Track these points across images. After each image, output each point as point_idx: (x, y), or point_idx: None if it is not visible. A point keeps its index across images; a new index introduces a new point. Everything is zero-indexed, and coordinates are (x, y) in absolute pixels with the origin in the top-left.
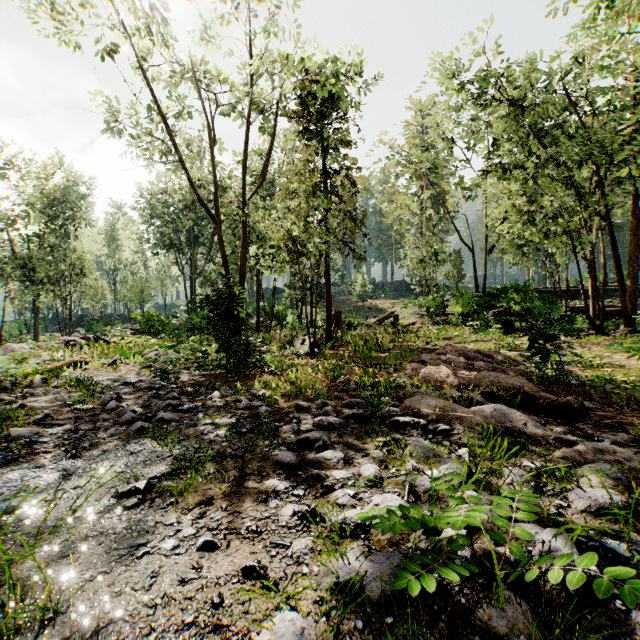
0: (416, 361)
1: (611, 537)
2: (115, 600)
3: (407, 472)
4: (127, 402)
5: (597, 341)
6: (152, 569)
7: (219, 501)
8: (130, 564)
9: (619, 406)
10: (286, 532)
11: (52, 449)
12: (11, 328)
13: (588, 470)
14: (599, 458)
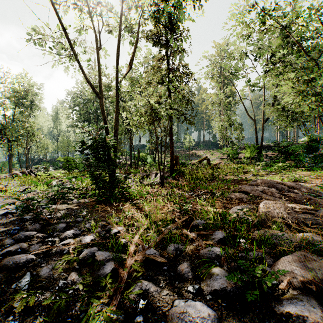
0: (238, 191)
1: None
2: None
3: None
4: None
5: None
6: None
7: None
8: None
9: None
10: None
11: None
12: None
13: None
14: None
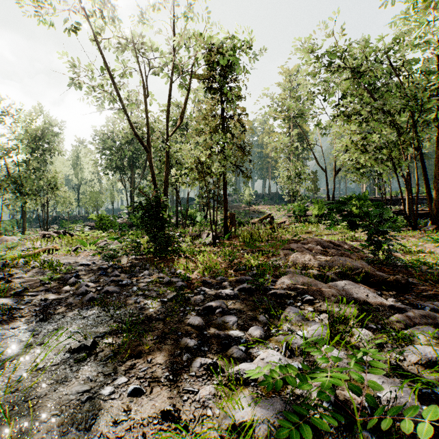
0: (287, 249)
1: (438, 385)
2: (62, 438)
3: (283, 332)
4: (83, 278)
5: (413, 234)
6: (92, 412)
7: (146, 355)
8: (76, 407)
9: (433, 282)
10: (195, 380)
11: (26, 314)
12: (7, 225)
13: (419, 333)
14: (424, 322)
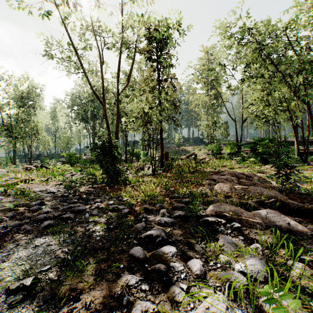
0: (210, 179)
1: None
2: None
3: (221, 265)
4: (46, 205)
5: (305, 168)
6: None
7: (85, 296)
8: None
9: None
10: None
11: None
12: (2, 160)
13: None
14: None
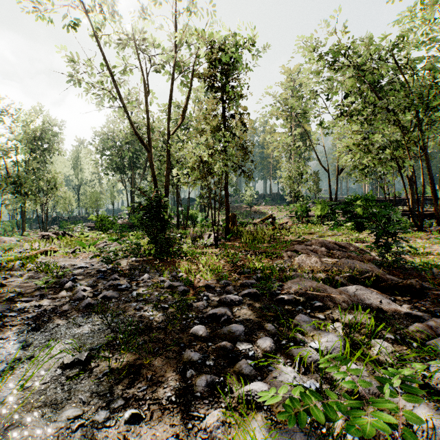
0: (291, 250)
1: None
2: None
3: (295, 343)
4: (81, 282)
5: (419, 236)
6: None
7: (145, 371)
8: (65, 437)
9: None
10: (200, 402)
11: (18, 322)
12: (6, 226)
13: None
14: None
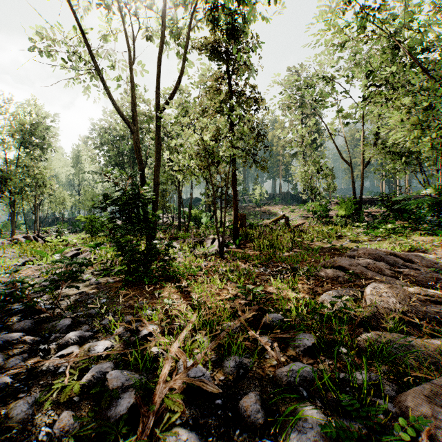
0: (331, 265)
1: None
2: None
3: None
4: None
5: None
6: None
7: None
8: None
9: None
10: None
11: None
12: None
13: None
14: None
